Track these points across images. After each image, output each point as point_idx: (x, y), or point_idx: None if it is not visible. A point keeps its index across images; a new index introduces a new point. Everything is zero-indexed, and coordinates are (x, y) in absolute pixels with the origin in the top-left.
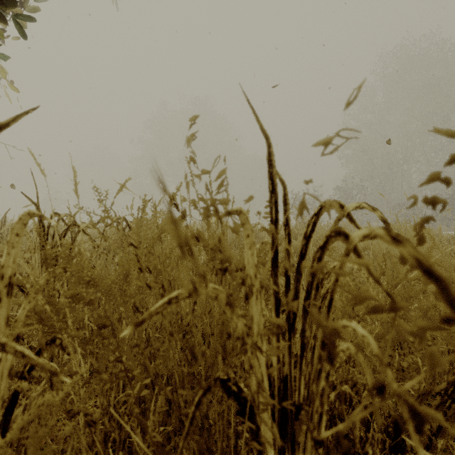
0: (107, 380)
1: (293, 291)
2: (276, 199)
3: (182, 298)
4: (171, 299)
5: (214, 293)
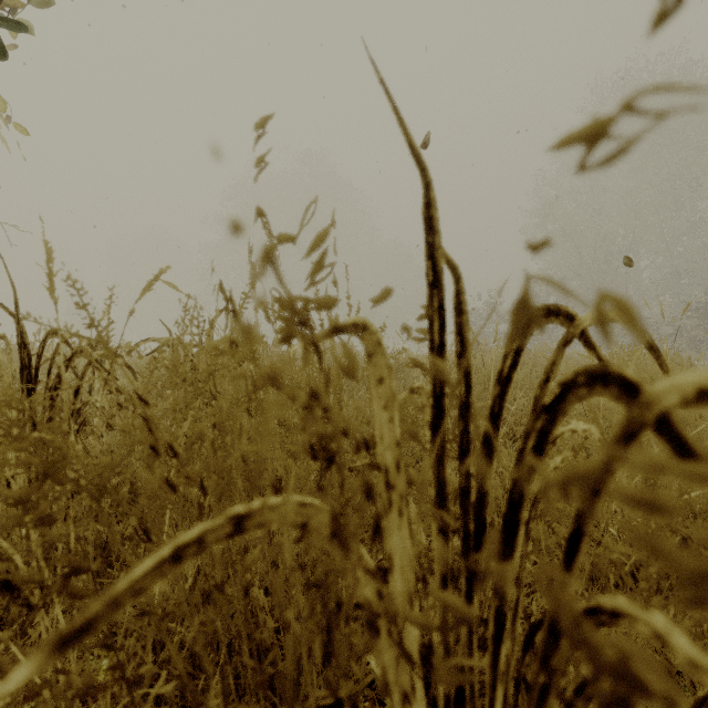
0: (81, 689)
1: (497, 535)
2: (441, 301)
3: (215, 543)
4: (183, 550)
5: (302, 516)
